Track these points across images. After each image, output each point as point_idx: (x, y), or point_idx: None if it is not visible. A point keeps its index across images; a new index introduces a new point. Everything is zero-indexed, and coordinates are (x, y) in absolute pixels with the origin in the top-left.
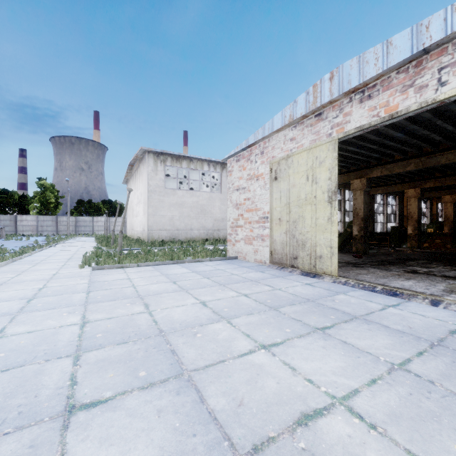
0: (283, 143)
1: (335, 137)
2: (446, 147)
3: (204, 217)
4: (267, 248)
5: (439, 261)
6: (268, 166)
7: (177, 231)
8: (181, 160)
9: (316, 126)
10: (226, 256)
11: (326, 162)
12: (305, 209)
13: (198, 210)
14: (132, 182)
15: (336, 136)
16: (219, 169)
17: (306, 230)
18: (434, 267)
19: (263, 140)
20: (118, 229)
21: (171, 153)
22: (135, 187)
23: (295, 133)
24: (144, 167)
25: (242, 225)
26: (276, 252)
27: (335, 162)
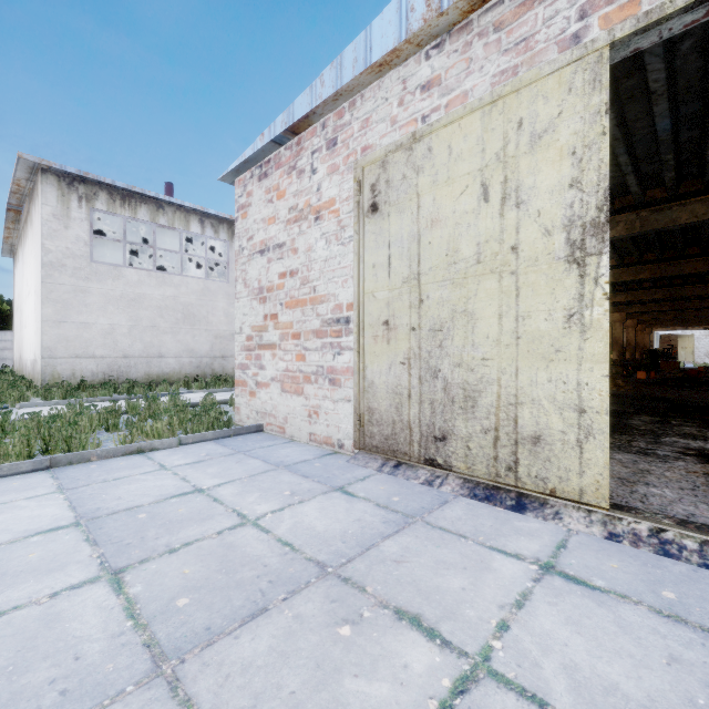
0: (400, 102)
1: (601, 41)
2: (692, 190)
3: (190, 331)
4: (347, 405)
5: (667, 415)
6: (349, 176)
7: (123, 361)
8: (134, 203)
9: (519, 23)
10: (232, 427)
11: (561, 129)
12: (476, 290)
13: (177, 315)
14: (19, 249)
15: (604, 35)
16: (224, 235)
17: (481, 354)
18: (704, 435)
19: (336, 108)
20: (4, 357)
21: (107, 182)
22: (23, 259)
23: (439, 64)
24: (35, 209)
25: (275, 343)
26: (376, 418)
27: (601, 125)
